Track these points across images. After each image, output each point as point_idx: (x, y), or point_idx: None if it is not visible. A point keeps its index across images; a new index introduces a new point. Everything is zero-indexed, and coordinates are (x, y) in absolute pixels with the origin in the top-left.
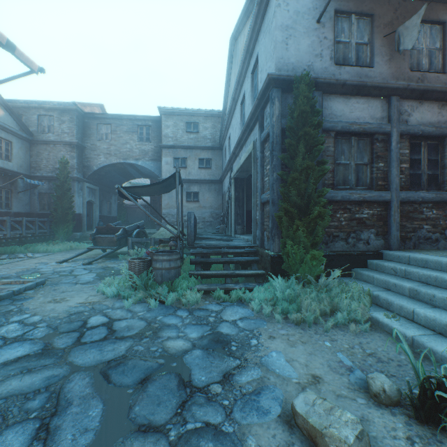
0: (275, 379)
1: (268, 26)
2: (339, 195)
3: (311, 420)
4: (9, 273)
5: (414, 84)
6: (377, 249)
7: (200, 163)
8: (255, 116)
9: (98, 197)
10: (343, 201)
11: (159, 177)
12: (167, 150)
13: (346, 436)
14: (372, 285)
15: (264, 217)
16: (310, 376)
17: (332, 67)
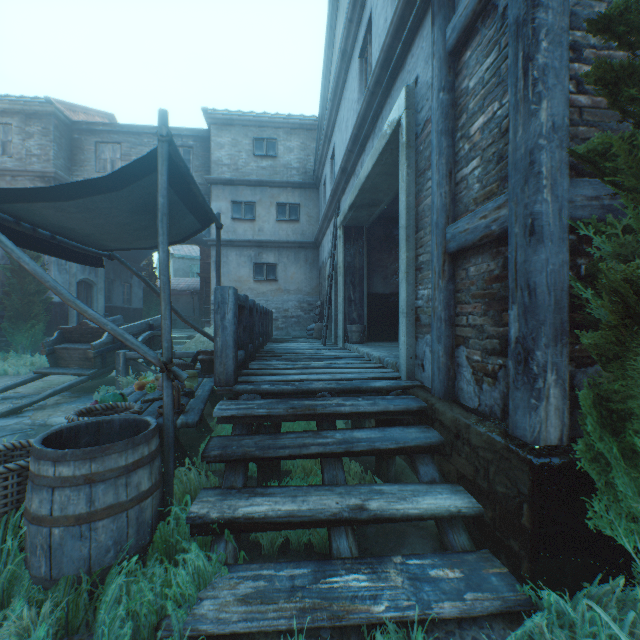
0: None
1: None
2: None
3: None
4: None
5: None
6: None
7: (280, 211)
8: (414, 6)
9: (103, 274)
10: None
11: (207, 237)
12: (219, 188)
13: None
14: None
15: (455, 300)
16: None
17: None
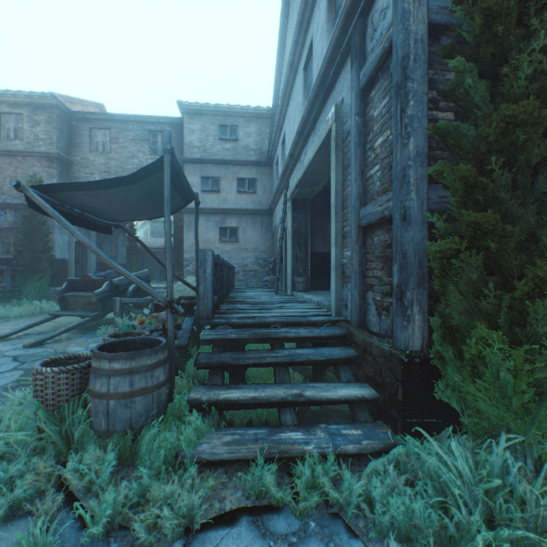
0: None
1: None
2: None
3: None
4: None
5: None
6: None
7: (240, 185)
8: (340, 50)
9: (95, 235)
10: None
11: None
12: (191, 166)
13: None
14: None
15: (366, 259)
16: None
17: None
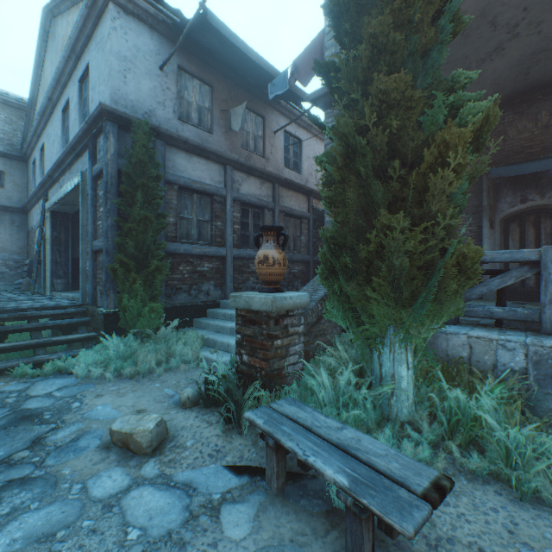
0: (99, 425)
1: (102, 42)
2: (183, 248)
3: (124, 430)
4: None
5: (243, 161)
6: (216, 299)
7: None
8: (84, 141)
9: None
10: (187, 254)
11: None
12: None
13: (149, 427)
14: (208, 330)
15: (97, 268)
16: (135, 412)
17: (175, 120)
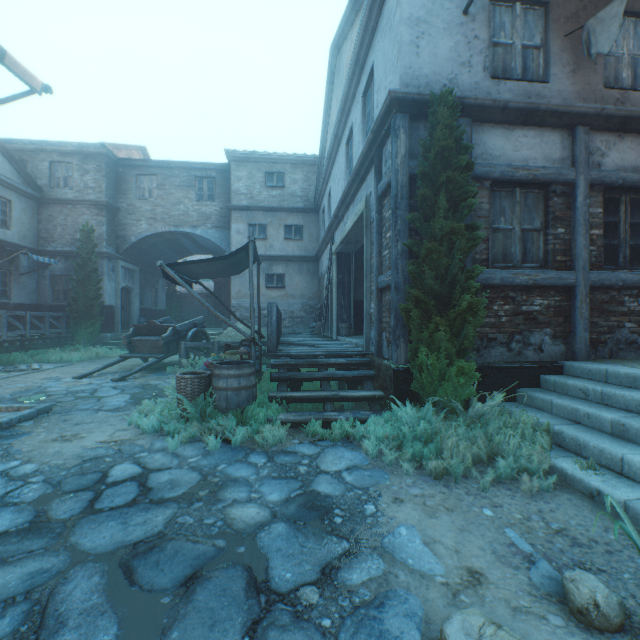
0: (407, 577)
1: (389, 20)
2: (498, 276)
3: None
4: (0, 394)
5: (611, 108)
6: (555, 359)
7: (287, 231)
8: (368, 159)
9: (139, 281)
10: (504, 286)
11: (227, 252)
12: (238, 213)
13: None
14: (550, 414)
15: (382, 310)
16: (465, 572)
17: (486, 82)
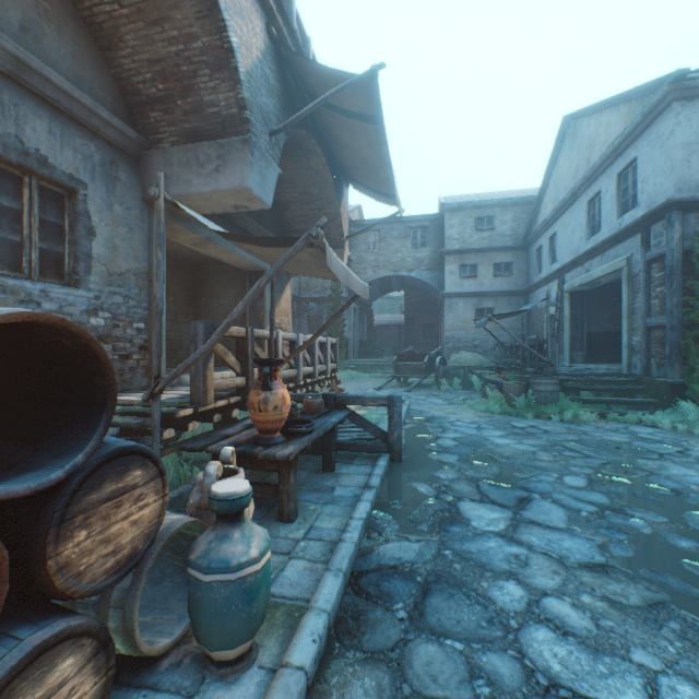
0: None
1: (658, 139)
2: None
3: None
4: None
5: None
6: None
7: (496, 269)
8: (631, 230)
9: (358, 318)
10: None
11: (437, 290)
12: (450, 256)
13: None
14: None
15: (649, 343)
16: None
17: None
